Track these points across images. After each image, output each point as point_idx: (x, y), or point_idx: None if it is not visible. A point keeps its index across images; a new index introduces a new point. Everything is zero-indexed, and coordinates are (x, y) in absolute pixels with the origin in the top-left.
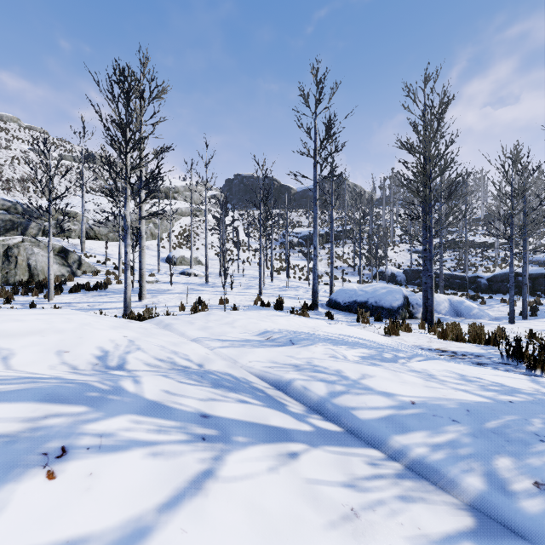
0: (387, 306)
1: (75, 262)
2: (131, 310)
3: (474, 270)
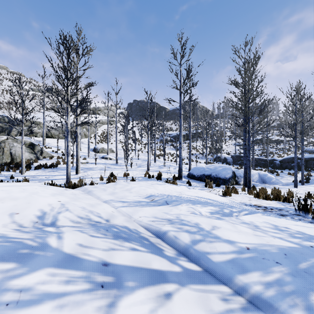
0: (222, 177)
1: (39, 151)
2: (69, 181)
3: (272, 156)
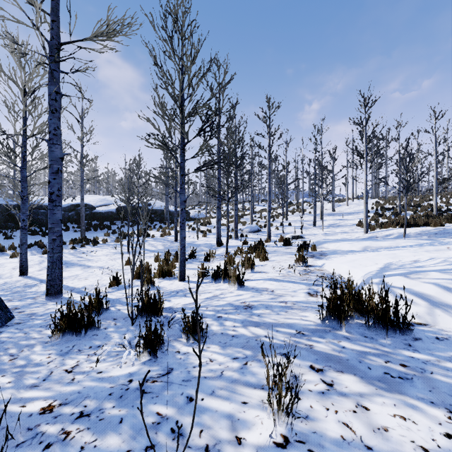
0: None
1: None
2: None
3: None
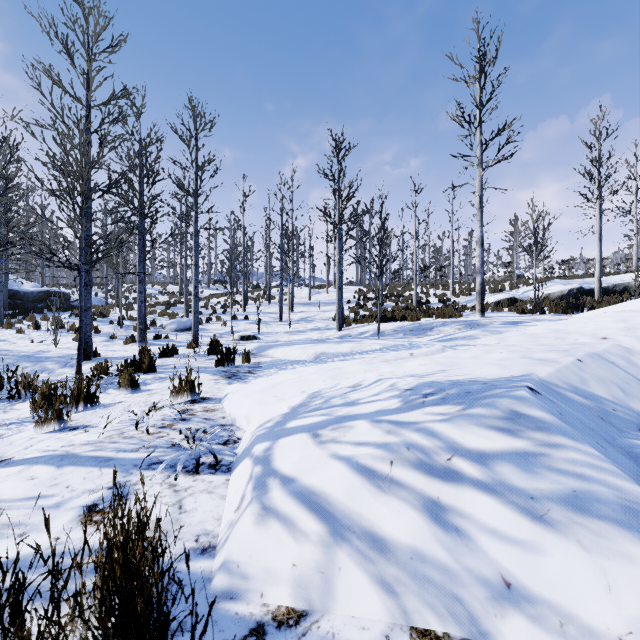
0: None
1: None
2: None
3: None
